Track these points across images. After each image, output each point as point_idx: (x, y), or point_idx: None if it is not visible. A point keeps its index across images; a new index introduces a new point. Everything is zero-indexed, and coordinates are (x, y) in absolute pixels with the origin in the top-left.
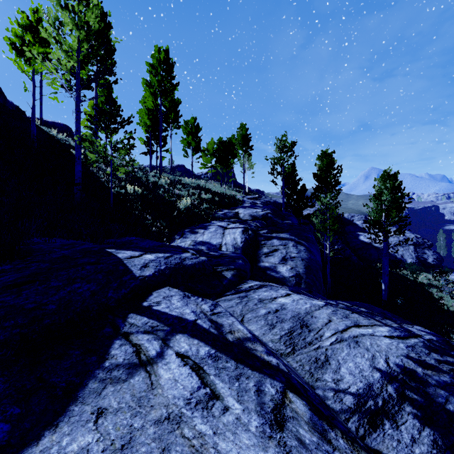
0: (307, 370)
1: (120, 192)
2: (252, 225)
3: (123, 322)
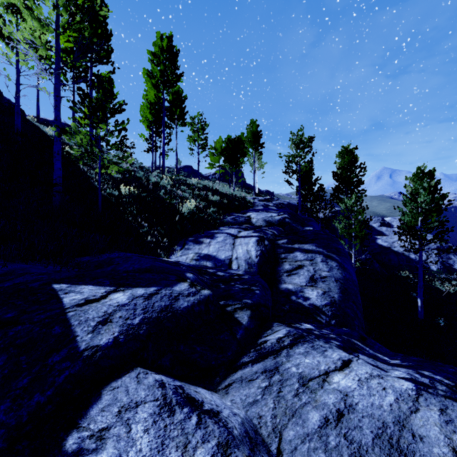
0: None
1: (112, 194)
2: (268, 233)
3: None
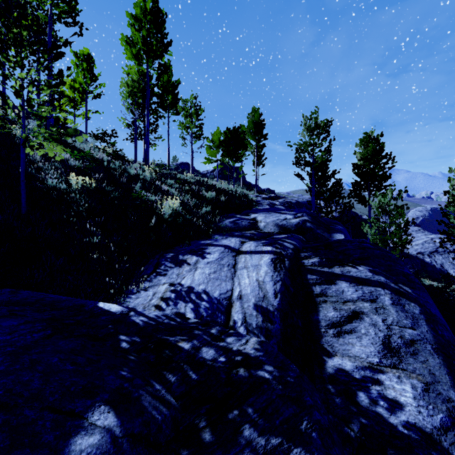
0: None
1: (57, 187)
2: (287, 246)
3: None
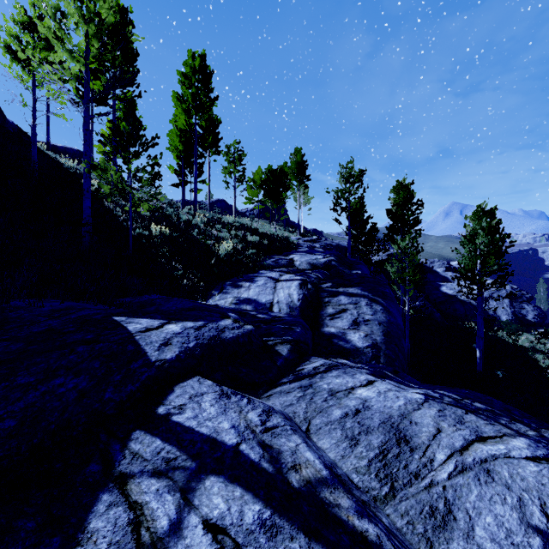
0: (421, 534)
1: (142, 234)
2: (311, 276)
3: (122, 449)
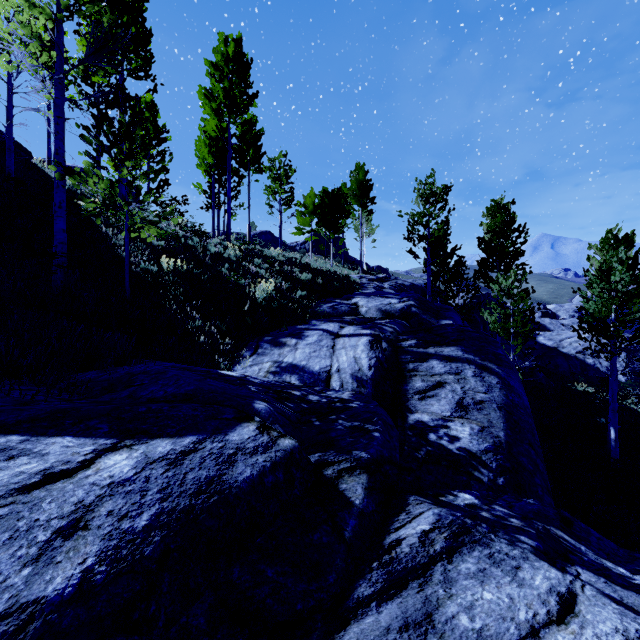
0: None
1: (149, 270)
2: (386, 329)
3: None
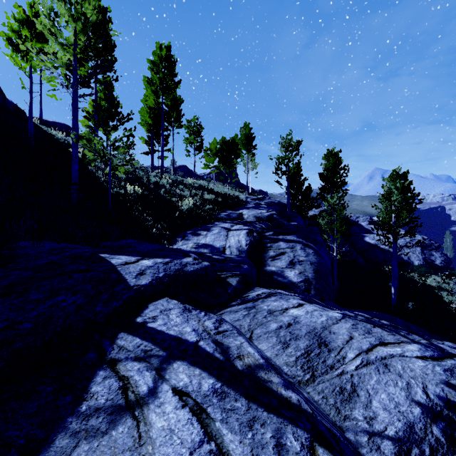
0: (332, 404)
1: (119, 192)
2: (257, 226)
3: (111, 344)
